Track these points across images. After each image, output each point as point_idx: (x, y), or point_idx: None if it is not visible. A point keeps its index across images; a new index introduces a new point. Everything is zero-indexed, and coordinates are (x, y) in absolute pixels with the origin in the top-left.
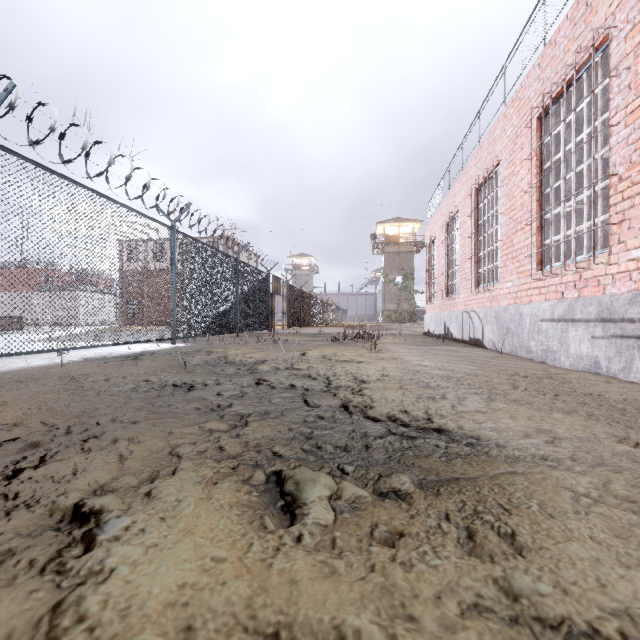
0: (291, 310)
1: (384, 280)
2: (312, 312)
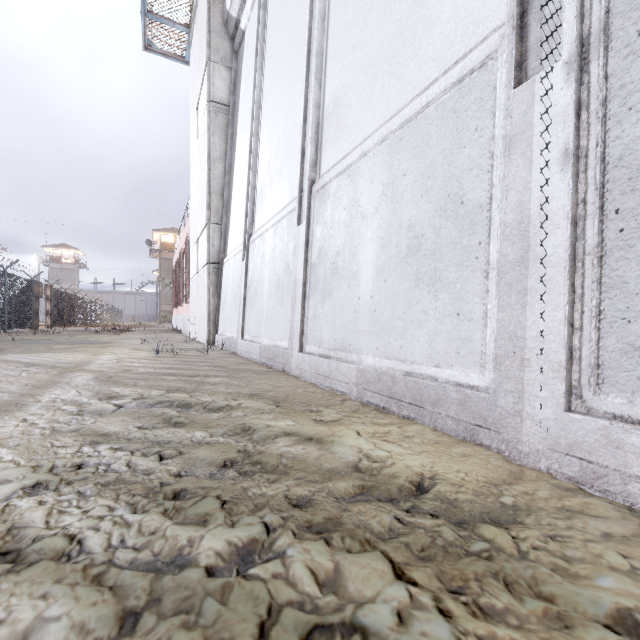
0: (55, 311)
1: (161, 283)
2: (78, 312)
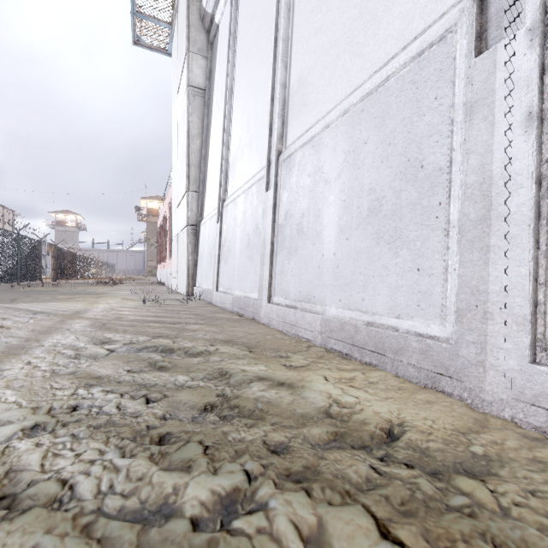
0: (59, 266)
1: (147, 243)
2: (79, 267)
